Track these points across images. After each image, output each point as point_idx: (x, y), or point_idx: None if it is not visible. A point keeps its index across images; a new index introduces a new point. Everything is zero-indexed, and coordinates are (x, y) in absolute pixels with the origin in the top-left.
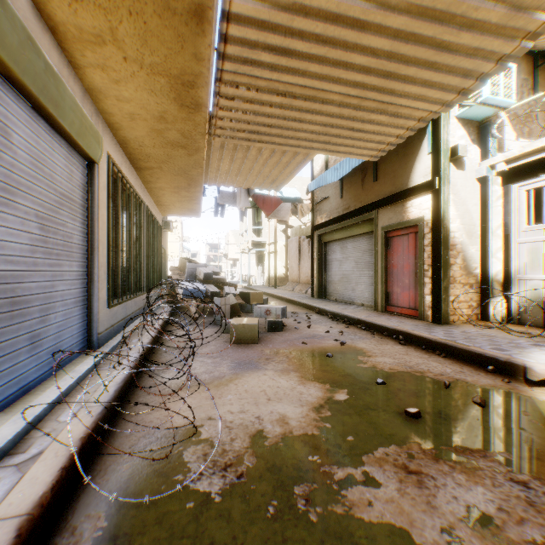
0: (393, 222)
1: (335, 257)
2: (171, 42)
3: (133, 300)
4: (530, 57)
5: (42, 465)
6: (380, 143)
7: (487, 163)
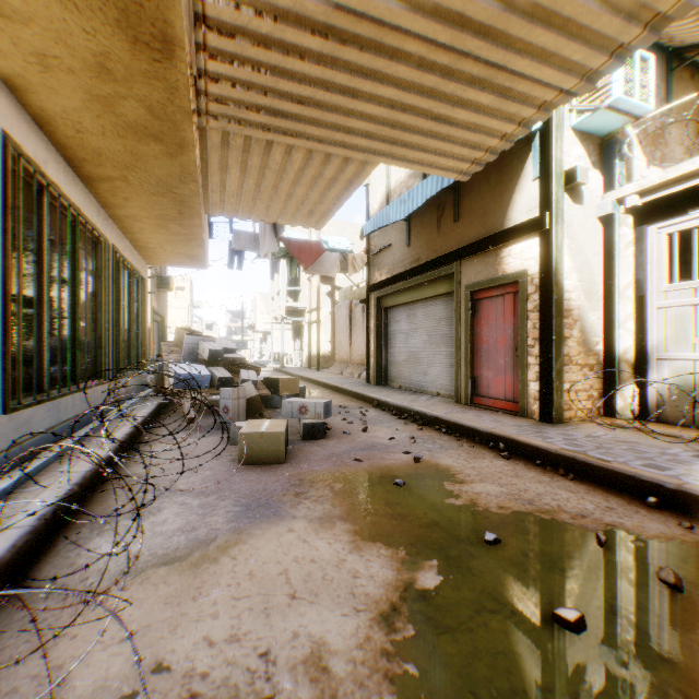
0: (483, 278)
1: (399, 328)
2: None
3: (78, 394)
4: (663, 57)
5: None
6: (475, 149)
7: (613, 196)
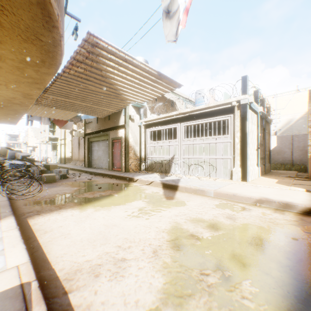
0: (114, 137)
1: (95, 148)
2: (28, 89)
3: None
4: None
5: (1, 198)
6: (102, 114)
7: (141, 121)
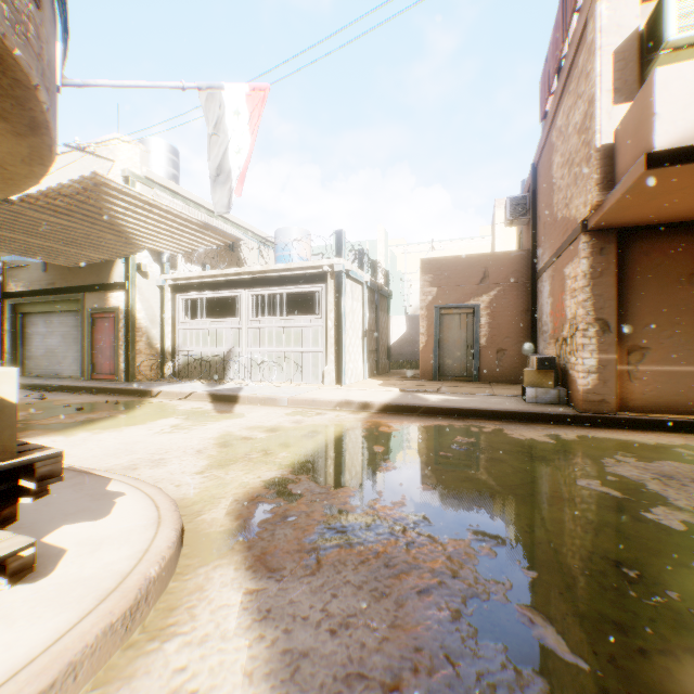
0: (99, 306)
1: (38, 330)
2: None
3: None
4: None
5: None
6: (76, 261)
7: (164, 278)
